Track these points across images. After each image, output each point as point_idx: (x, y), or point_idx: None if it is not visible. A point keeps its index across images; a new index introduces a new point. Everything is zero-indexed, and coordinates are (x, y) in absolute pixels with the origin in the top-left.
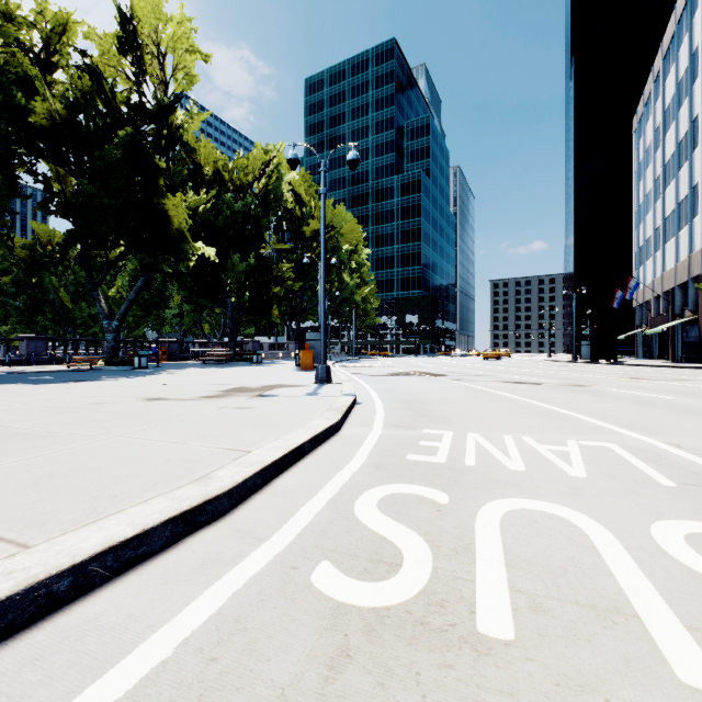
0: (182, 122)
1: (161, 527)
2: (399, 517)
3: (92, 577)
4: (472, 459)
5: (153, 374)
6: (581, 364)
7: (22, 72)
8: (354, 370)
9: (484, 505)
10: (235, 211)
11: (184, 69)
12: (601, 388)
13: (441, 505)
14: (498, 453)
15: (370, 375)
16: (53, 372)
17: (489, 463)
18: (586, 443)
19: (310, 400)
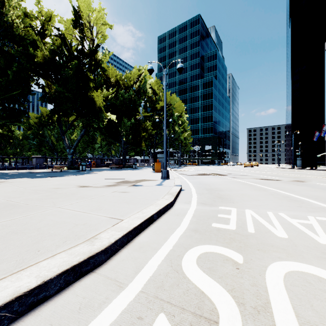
0: (101, 57)
1: (57, 277)
2: (211, 272)
3: (1, 320)
4: (251, 227)
5: (87, 174)
6: (297, 170)
7: (32, 39)
8: (180, 172)
9: (267, 265)
10: (125, 98)
11: (102, 33)
12: (314, 183)
13: (238, 263)
14: (267, 224)
15: (188, 175)
16: (45, 172)
17: (263, 231)
18: (320, 218)
19: (158, 188)
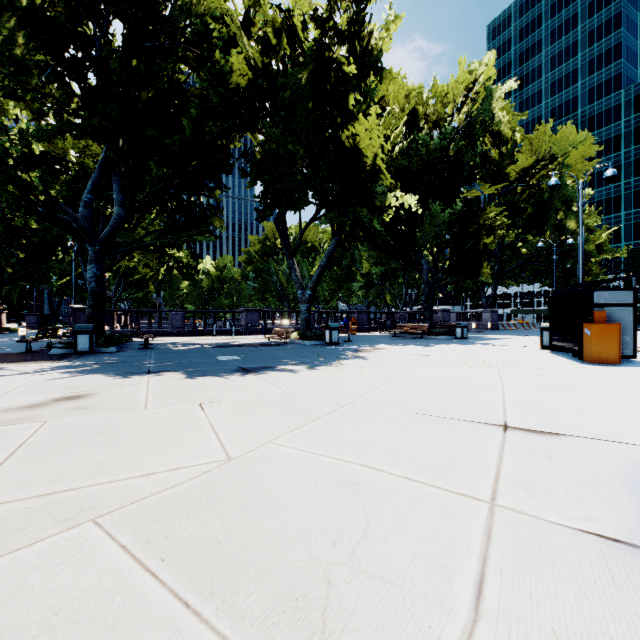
0: (375, 40)
1: None
2: None
3: None
4: None
5: (344, 358)
6: None
7: (226, 36)
8: None
9: None
10: (432, 149)
11: None
12: None
13: None
14: None
15: None
16: (250, 346)
17: None
18: None
19: None
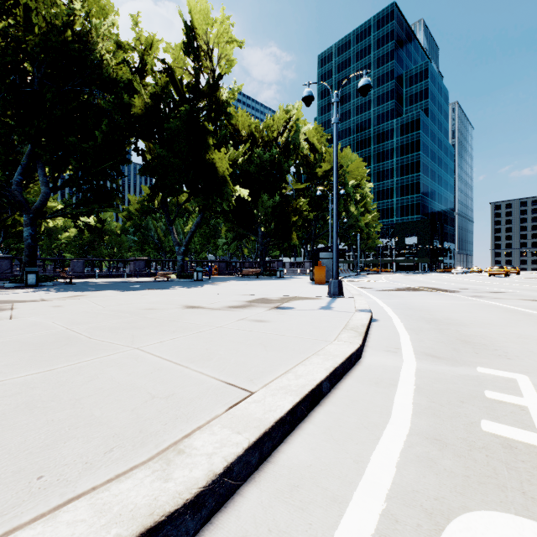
0: (225, 97)
1: None
2: None
3: None
4: None
5: (203, 285)
6: None
7: (127, 81)
8: (361, 284)
9: None
10: (263, 160)
11: (227, 57)
12: None
13: None
14: None
15: (377, 289)
16: (144, 282)
17: None
18: None
19: (325, 315)
